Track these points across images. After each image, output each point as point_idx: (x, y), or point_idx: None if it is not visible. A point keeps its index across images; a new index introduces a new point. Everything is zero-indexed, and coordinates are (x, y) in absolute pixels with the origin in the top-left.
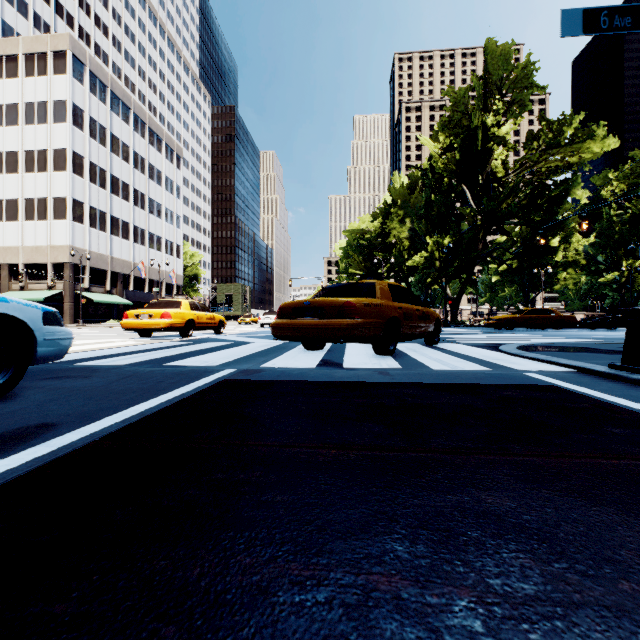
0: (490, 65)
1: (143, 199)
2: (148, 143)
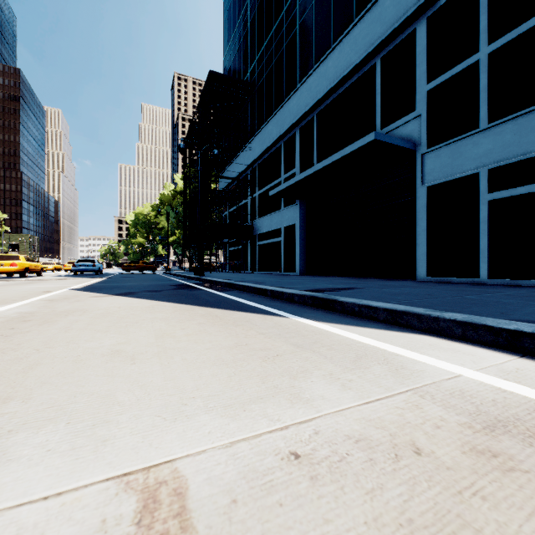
0: None
1: None
2: None
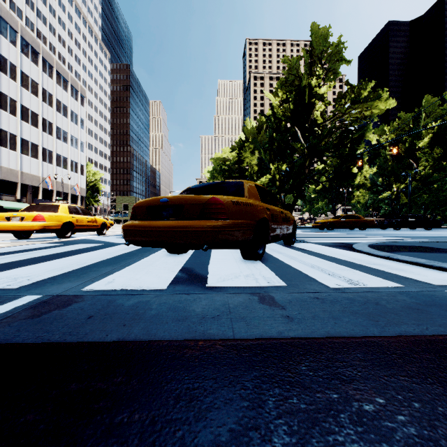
0: (314, 43)
1: (51, 127)
2: (55, 83)
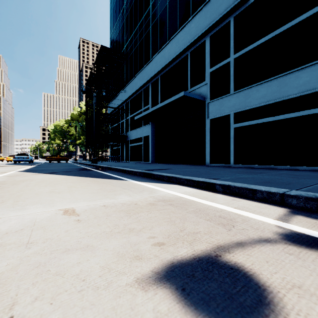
0: None
1: None
2: None
